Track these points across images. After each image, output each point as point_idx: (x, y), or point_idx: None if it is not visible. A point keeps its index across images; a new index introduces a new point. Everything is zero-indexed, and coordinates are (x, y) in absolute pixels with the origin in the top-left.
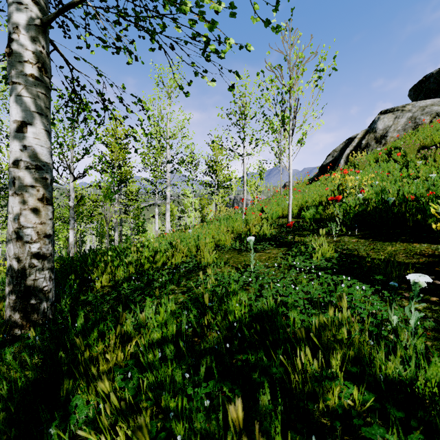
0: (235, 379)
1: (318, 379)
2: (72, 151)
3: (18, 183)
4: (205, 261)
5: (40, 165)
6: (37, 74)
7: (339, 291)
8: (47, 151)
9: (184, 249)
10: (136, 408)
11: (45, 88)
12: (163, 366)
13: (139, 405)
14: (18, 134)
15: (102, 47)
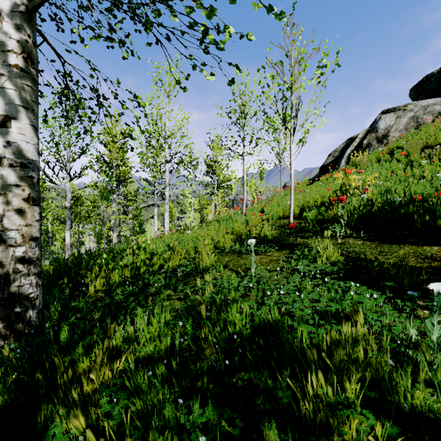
0: (235, 405)
1: (330, 405)
2: (68, 150)
3: (1, 182)
4: (203, 264)
5: (26, 162)
6: (22, 65)
7: (347, 298)
8: (33, 148)
9: (182, 252)
10: (122, 438)
11: (31, 80)
12: (153, 391)
13: (126, 436)
14: (1, 129)
15: (94, 37)
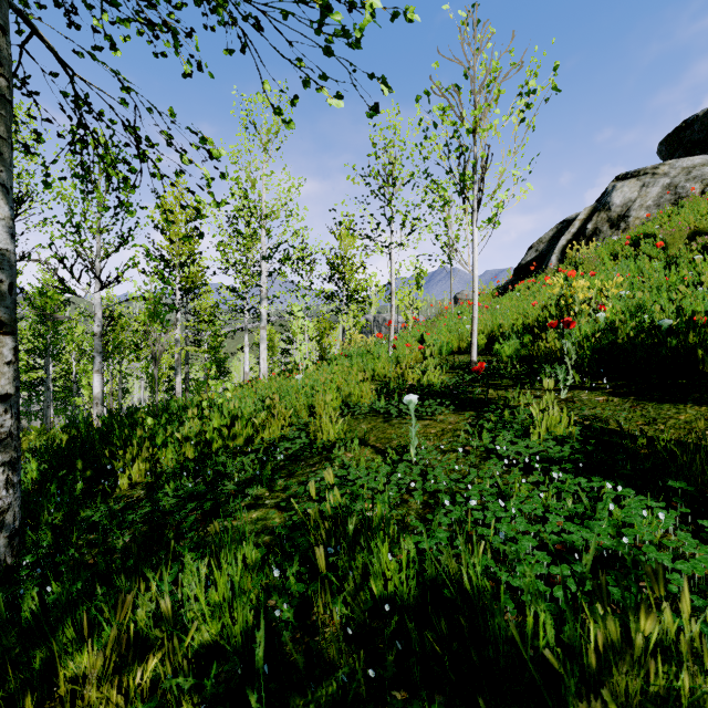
0: None
1: None
2: (98, 239)
3: None
4: (323, 437)
5: None
6: None
7: (600, 514)
8: None
9: (287, 412)
10: None
11: None
12: None
13: None
14: None
15: (119, 20)
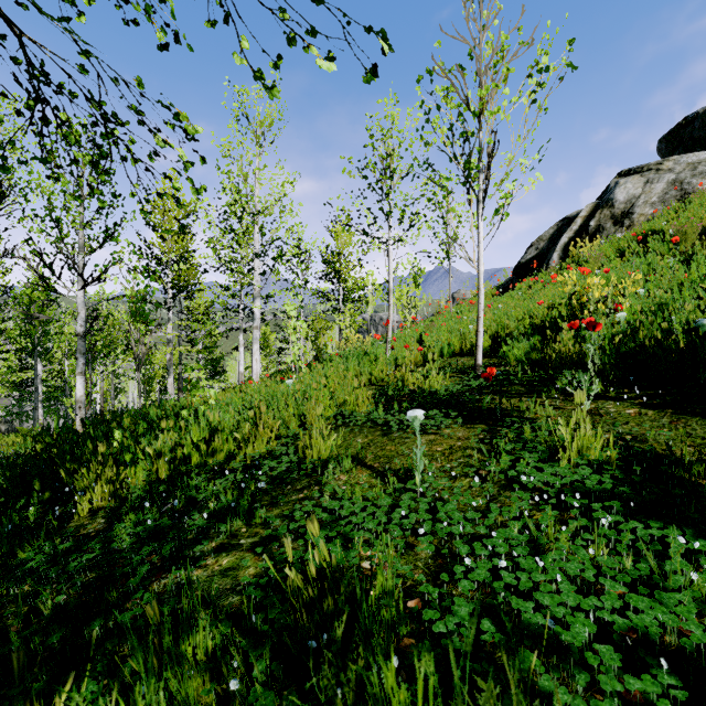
0: None
1: None
2: (81, 234)
3: None
4: (313, 455)
5: None
6: None
7: (673, 582)
8: None
9: (275, 423)
10: None
11: None
12: None
13: None
14: None
15: None
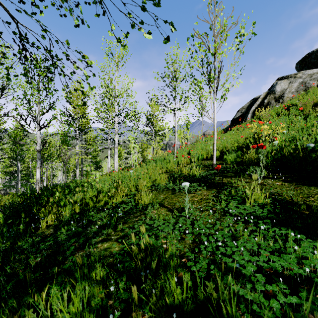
0: None
1: None
2: (39, 106)
3: None
4: (142, 202)
5: None
6: None
7: (288, 250)
8: None
9: (125, 189)
10: None
11: None
12: None
13: None
14: None
15: None
